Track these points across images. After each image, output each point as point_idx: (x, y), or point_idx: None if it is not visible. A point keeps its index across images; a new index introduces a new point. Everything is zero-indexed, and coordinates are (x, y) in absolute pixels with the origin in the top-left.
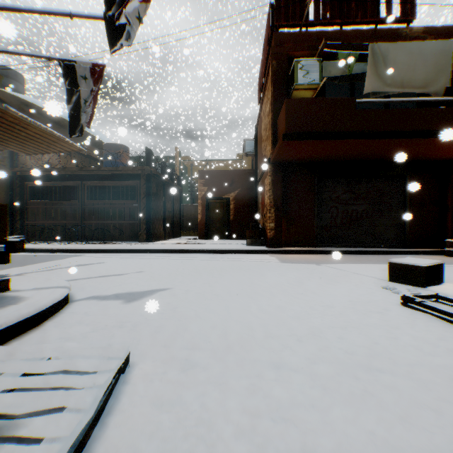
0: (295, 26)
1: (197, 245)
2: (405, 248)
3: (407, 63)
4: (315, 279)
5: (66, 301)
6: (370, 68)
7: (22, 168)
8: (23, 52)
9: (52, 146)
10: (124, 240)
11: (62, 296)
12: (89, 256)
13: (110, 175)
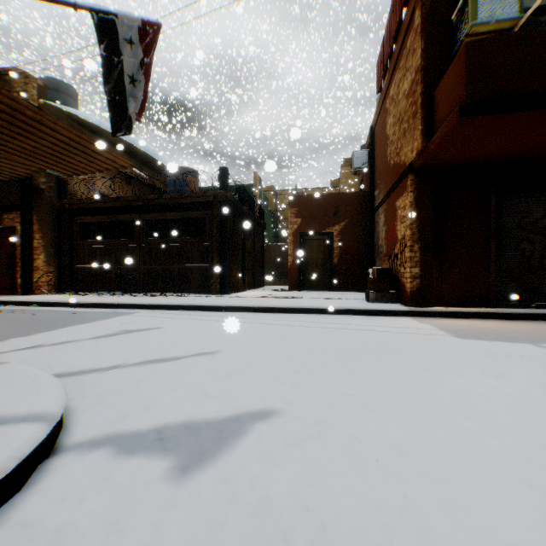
0: None
1: (293, 301)
2: None
3: None
4: None
5: (35, 462)
6: None
7: (70, 200)
8: None
9: (95, 161)
10: (191, 291)
11: (4, 467)
12: (142, 315)
13: (173, 204)
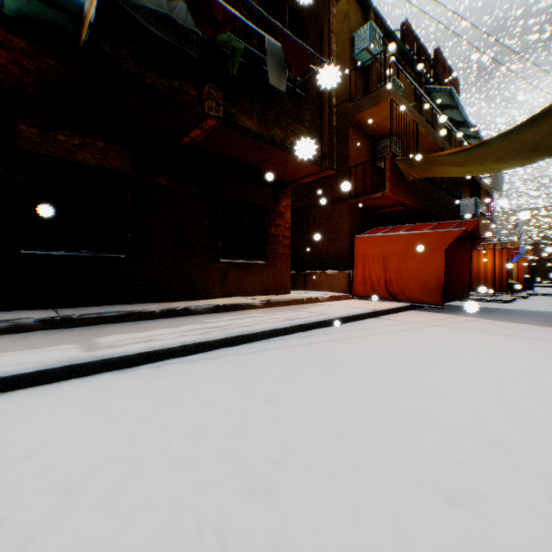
0: None
1: None
2: None
3: None
4: None
5: None
6: None
7: None
8: None
9: None
10: None
11: None
12: None
13: None
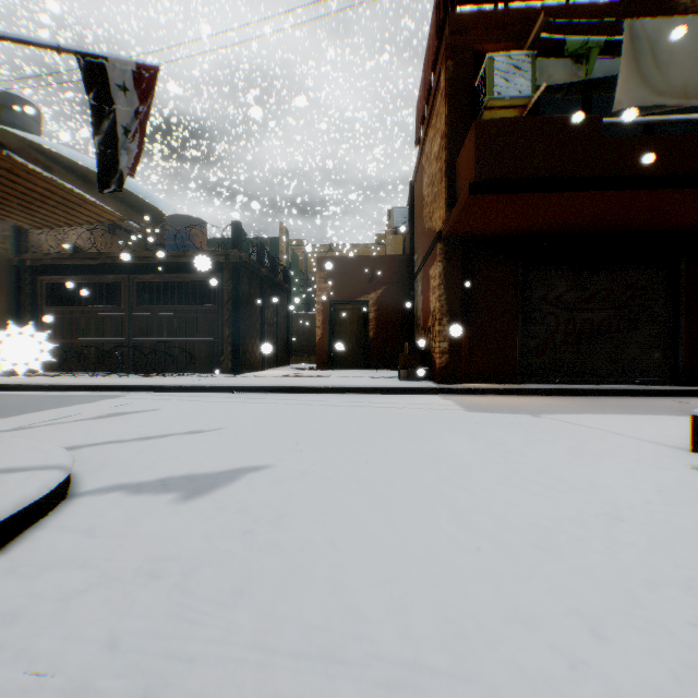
0: (486, 1)
1: (317, 380)
2: (678, 386)
3: (694, 53)
4: (545, 448)
5: (58, 498)
6: (626, 64)
7: (34, 254)
8: (10, 35)
9: (75, 213)
10: (196, 370)
11: (42, 491)
12: (135, 398)
13: (173, 264)
